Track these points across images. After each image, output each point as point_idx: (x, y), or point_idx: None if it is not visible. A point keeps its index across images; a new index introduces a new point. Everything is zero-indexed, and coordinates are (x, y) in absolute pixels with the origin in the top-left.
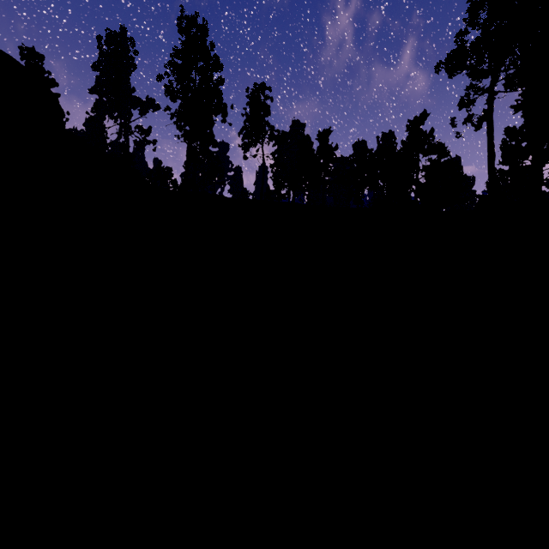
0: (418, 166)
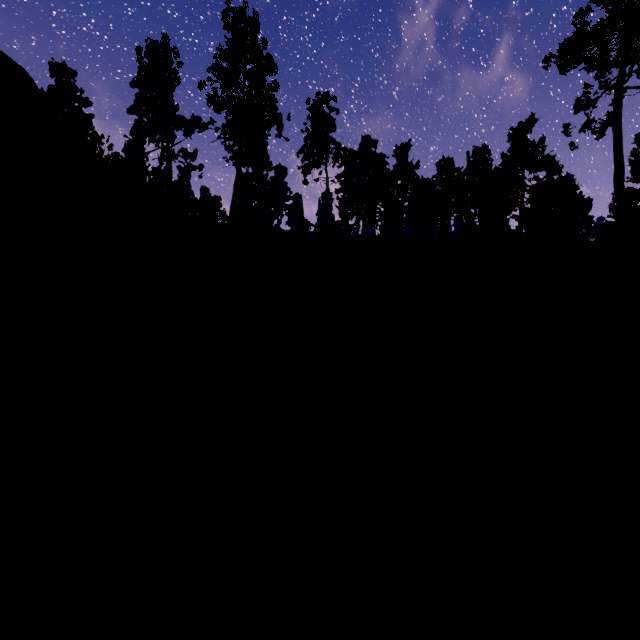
0: (523, 186)
